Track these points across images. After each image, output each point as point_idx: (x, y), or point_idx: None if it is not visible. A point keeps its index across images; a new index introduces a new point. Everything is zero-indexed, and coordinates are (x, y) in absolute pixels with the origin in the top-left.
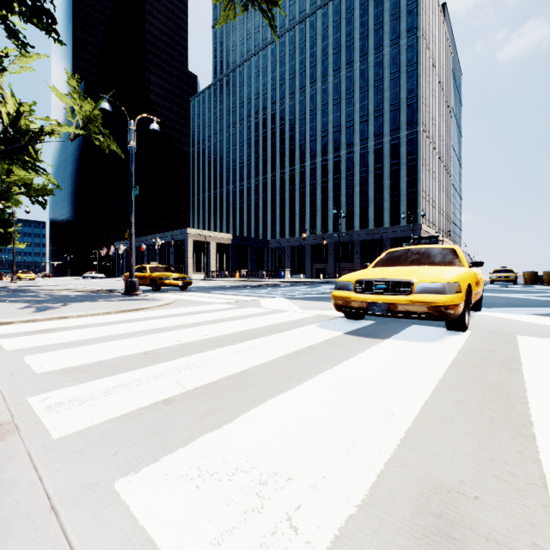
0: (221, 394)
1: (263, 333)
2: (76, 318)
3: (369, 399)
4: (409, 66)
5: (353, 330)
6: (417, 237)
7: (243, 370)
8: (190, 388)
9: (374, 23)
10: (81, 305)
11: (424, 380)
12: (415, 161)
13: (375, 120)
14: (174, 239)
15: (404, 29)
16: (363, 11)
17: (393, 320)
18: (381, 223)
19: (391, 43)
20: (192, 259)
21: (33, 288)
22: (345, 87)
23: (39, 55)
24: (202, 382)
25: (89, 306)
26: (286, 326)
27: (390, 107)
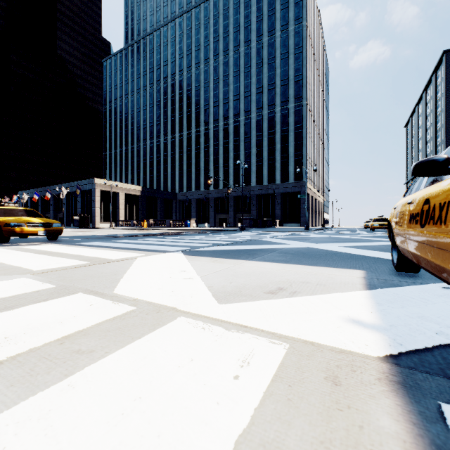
0: None
1: None
2: None
3: None
4: (296, 49)
5: None
6: None
7: None
8: None
9: (268, 10)
10: None
11: None
12: (301, 129)
13: (268, 92)
14: (79, 188)
15: (292, 18)
16: None
17: None
18: (273, 180)
19: (282, 28)
20: (99, 208)
21: None
22: (243, 62)
23: None
24: None
25: None
26: None
27: (281, 82)
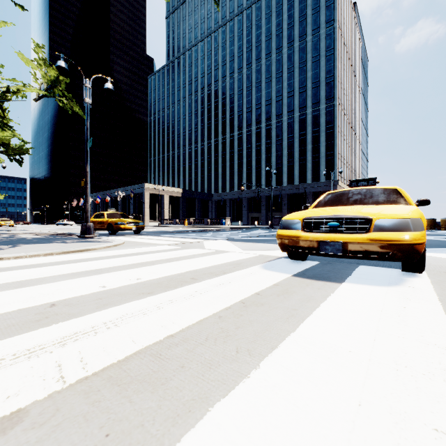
0: (119, 396)
1: (203, 276)
2: (13, 259)
3: (385, 409)
4: (327, 51)
5: (300, 271)
6: (354, 180)
7: (170, 335)
8: (70, 382)
9: (299, 16)
10: (29, 246)
11: (442, 354)
12: (332, 129)
13: (299, 95)
14: (133, 192)
15: (323, 21)
16: (289, 6)
17: (335, 260)
18: (304, 179)
19: (313, 32)
20: (148, 209)
21: (1, 232)
22: (275, 68)
23: (5, 23)
24: (97, 365)
25: (37, 247)
26: (229, 267)
27: (312, 85)
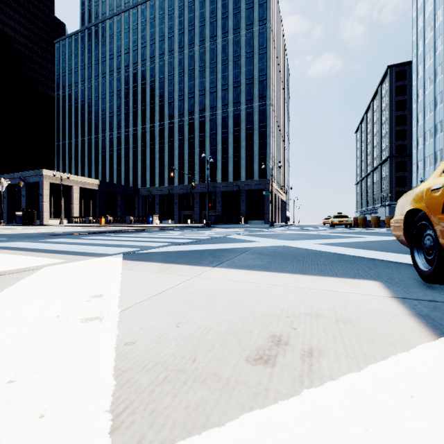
0: None
1: None
2: None
3: None
4: (260, 49)
5: None
6: None
7: None
8: None
9: (233, 7)
10: None
11: None
12: (265, 128)
13: (234, 90)
14: (23, 180)
15: (257, 18)
16: None
17: None
18: (238, 177)
19: (247, 27)
20: (48, 203)
21: None
22: (209, 57)
23: None
24: None
25: None
26: None
27: (246, 81)
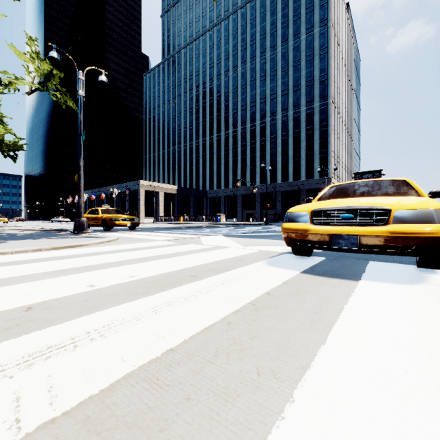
0: None
1: (204, 273)
2: None
3: None
4: (321, 50)
5: (308, 268)
6: (358, 172)
7: (170, 349)
8: (27, 429)
9: (293, 15)
10: (18, 242)
11: None
12: (326, 127)
13: (293, 94)
14: (128, 189)
15: (317, 20)
16: (284, 5)
17: (340, 255)
18: (298, 176)
19: (307, 31)
20: (143, 205)
21: None
22: (269, 66)
23: None
24: (71, 398)
25: (26, 243)
26: (230, 263)
27: (306, 83)
